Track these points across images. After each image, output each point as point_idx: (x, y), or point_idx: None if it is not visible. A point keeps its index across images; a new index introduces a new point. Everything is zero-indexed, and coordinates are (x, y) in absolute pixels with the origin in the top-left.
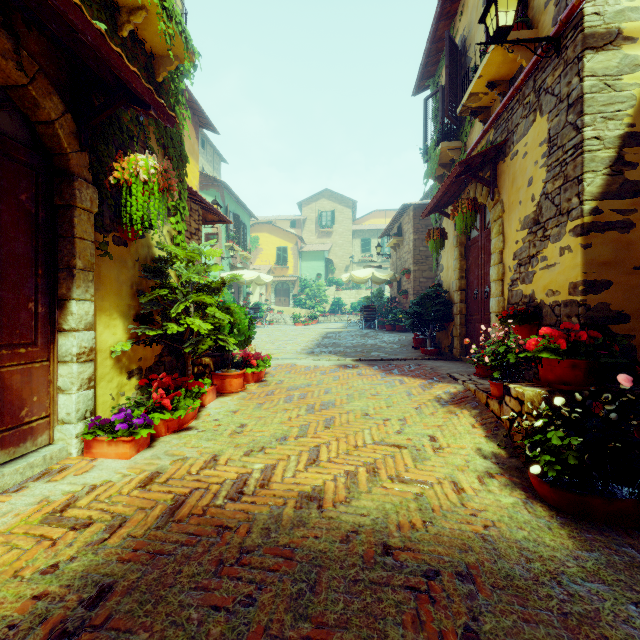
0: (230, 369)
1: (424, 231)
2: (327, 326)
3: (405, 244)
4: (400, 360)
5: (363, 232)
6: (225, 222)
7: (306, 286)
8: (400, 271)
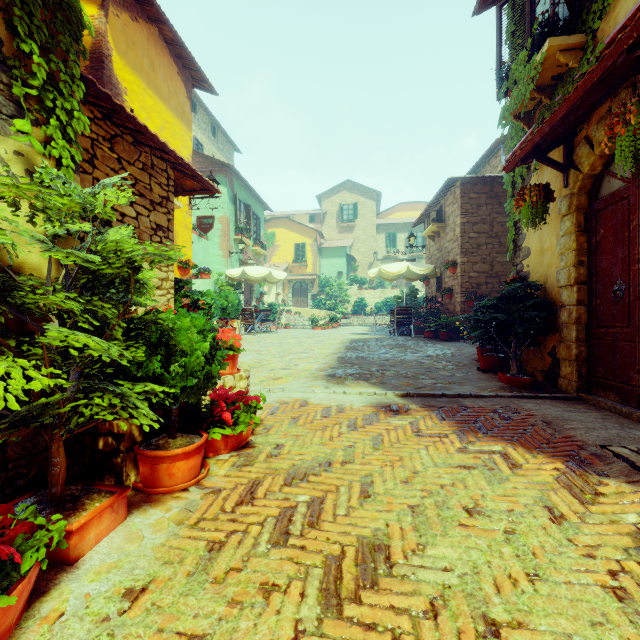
0: (174, 437)
1: (475, 212)
2: (350, 330)
3: (448, 231)
4: (474, 397)
5: (388, 226)
6: (210, 191)
7: (326, 285)
8: (440, 265)
